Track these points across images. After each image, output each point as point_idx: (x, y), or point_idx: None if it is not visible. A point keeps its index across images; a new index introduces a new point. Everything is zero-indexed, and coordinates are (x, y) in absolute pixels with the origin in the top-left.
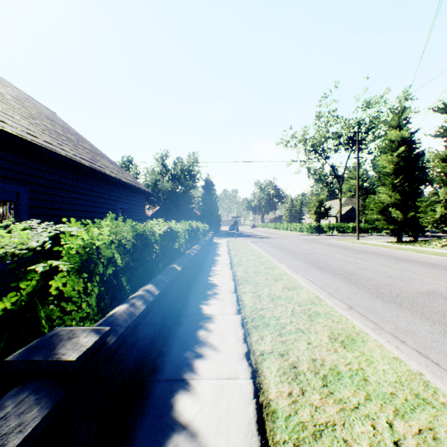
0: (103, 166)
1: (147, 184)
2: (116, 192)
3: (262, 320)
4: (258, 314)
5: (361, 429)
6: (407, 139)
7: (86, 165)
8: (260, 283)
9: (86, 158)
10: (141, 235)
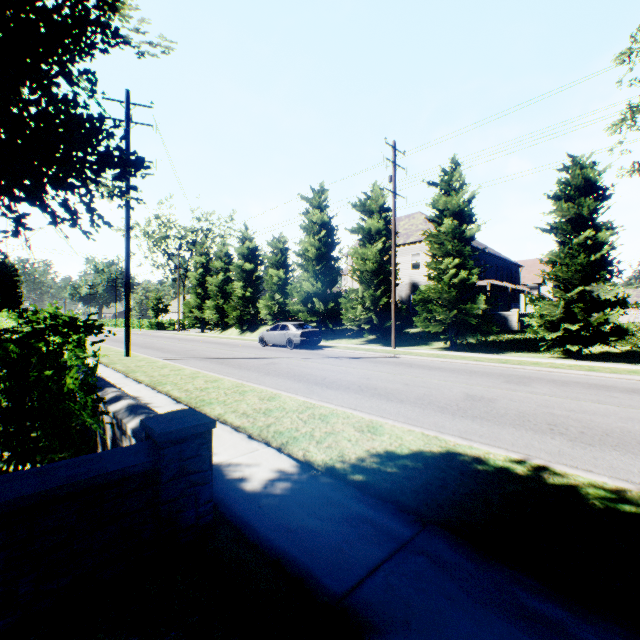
0: None
1: None
2: None
3: None
4: None
5: (92, 348)
6: (206, 263)
7: None
8: None
9: None
10: None
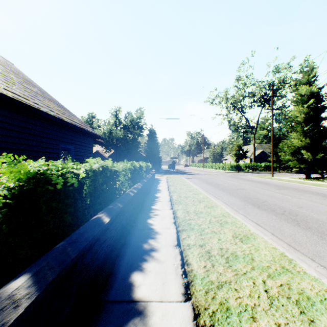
0: (42, 104)
1: (104, 132)
2: (58, 131)
3: (230, 323)
4: (218, 301)
5: None
6: (315, 93)
7: (1, 93)
8: (205, 230)
9: (18, 92)
10: (39, 178)
